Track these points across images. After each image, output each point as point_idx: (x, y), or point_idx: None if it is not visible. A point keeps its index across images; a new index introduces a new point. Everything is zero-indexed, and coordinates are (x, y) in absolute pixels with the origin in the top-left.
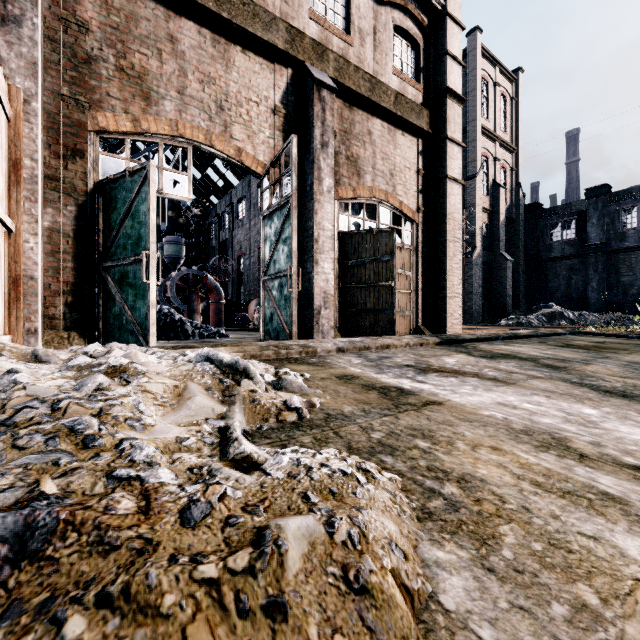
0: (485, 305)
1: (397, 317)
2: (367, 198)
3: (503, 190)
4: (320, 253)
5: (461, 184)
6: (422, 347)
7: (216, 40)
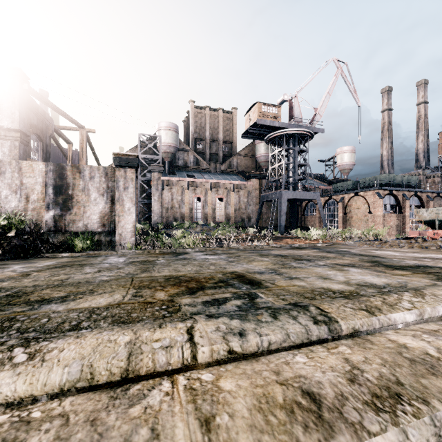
0: None
1: None
2: None
3: None
4: None
5: None
6: None
7: None
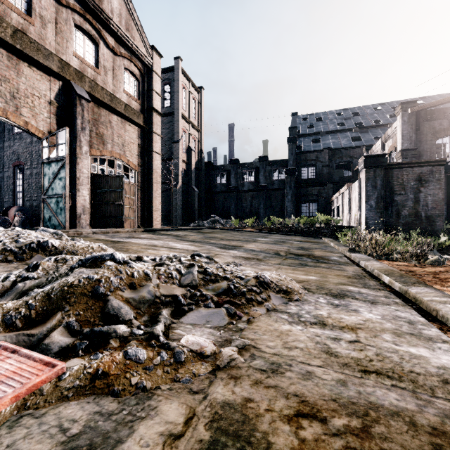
0: (184, 215)
1: (126, 220)
2: (109, 156)
3: (193, 152)
4: (81, 185)
5: (160, 155)
6: (135, 232)
7: (10, 57)
